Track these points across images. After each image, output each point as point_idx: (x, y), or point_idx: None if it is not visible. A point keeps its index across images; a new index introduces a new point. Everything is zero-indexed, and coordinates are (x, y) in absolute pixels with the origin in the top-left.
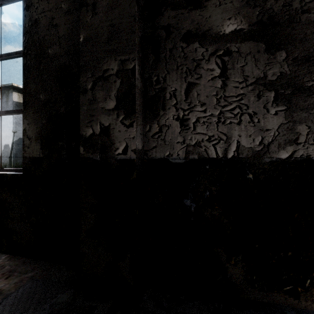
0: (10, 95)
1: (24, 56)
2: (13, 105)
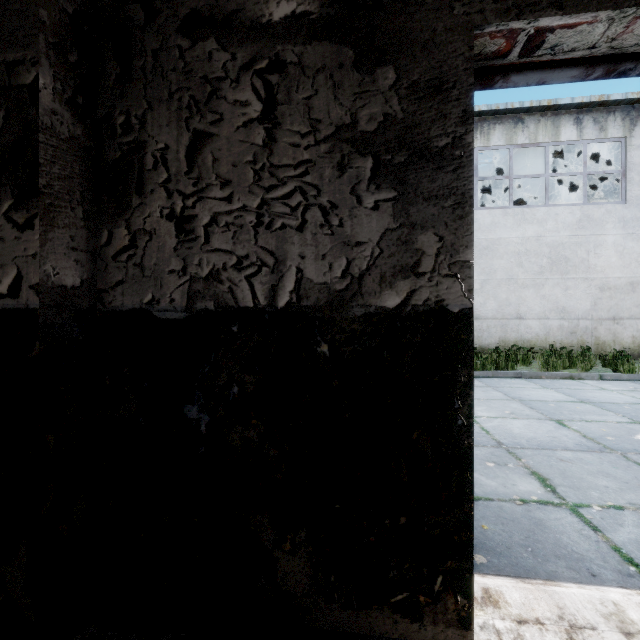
0: None
1: None
2: None
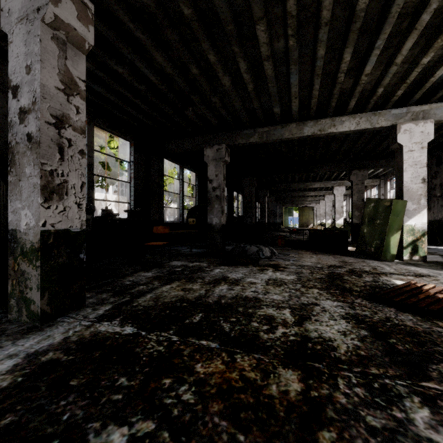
0: None
1: None
2: None
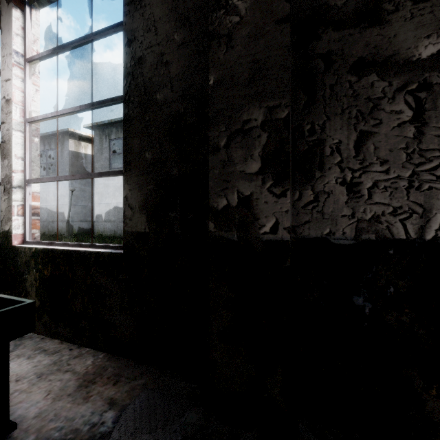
0: (65, 143)
1: (125, 104)
2: (68, 155)
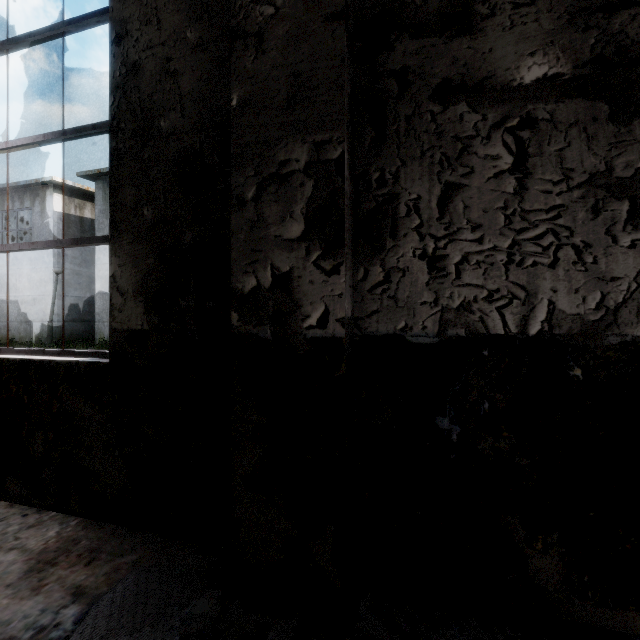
0: (47, 200)
1: (112, 133)
2: (53, 219)
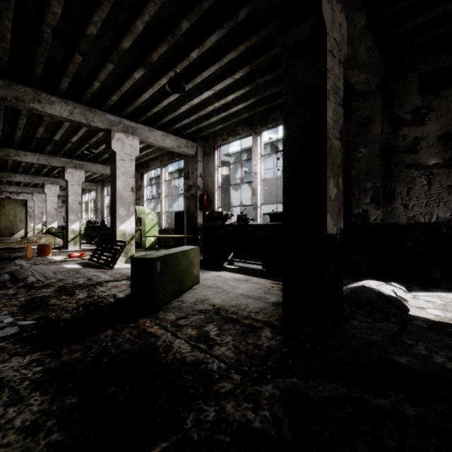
0: None
1: None
2: None
